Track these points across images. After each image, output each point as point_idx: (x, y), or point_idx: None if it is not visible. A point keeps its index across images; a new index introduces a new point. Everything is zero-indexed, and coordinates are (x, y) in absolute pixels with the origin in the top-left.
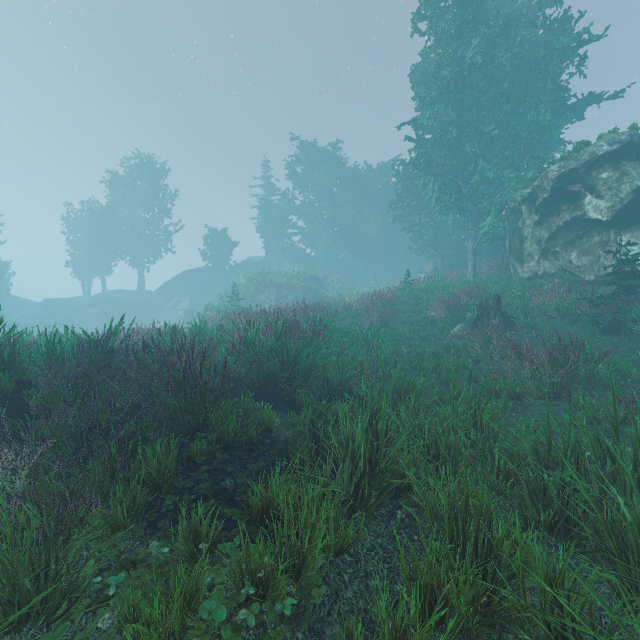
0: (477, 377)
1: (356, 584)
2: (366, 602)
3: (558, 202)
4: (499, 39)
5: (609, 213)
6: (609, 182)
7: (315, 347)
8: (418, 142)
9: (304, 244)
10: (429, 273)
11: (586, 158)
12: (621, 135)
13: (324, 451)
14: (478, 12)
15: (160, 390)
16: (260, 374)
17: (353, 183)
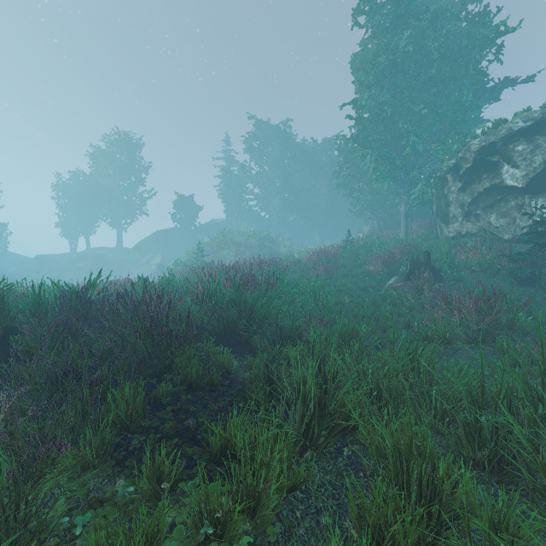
0: (411, 324)
1: (308, 521)
2: (317, 539)
3: (479, 171)
4: (427, 31)
5: (524, 181)
6: (524, 154)
7: (269, 297)
8: (358, 120)
9: (259, 208)
10: (367, 233)
11: (504, 133)
12: (534, 113)
13: (277, 391)
14: (409, 7)
15: (132, 336)
16: (220, 321)
17: (301, 156)
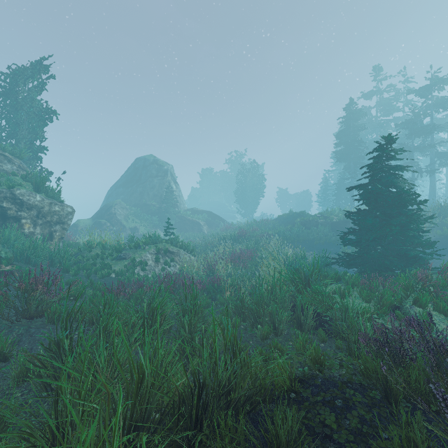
0: None
1: None
2: None
3: None
4: None
5: None
6: None
7: None
8: None
9: None
10: None
11: None
12: None
13: None
14: None
15: None
16: None
17: None
